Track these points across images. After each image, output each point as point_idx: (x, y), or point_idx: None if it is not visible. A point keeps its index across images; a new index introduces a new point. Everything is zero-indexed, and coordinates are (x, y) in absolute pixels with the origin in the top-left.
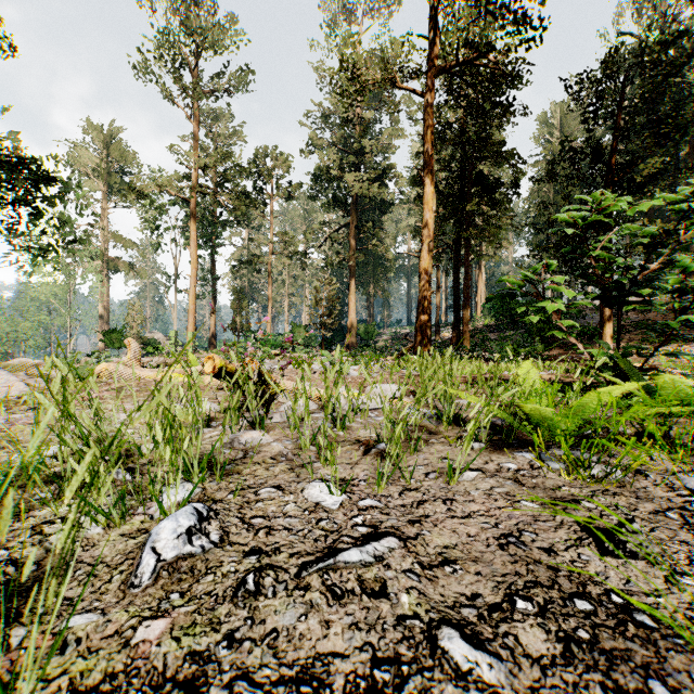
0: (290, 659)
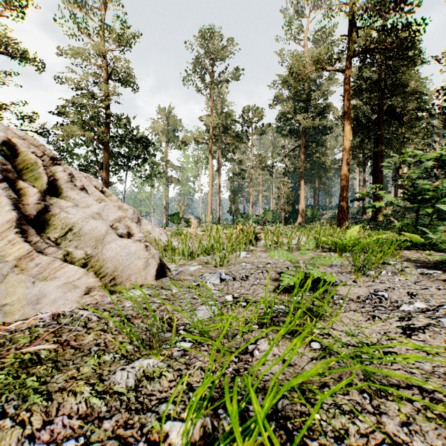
0: (264, 261)
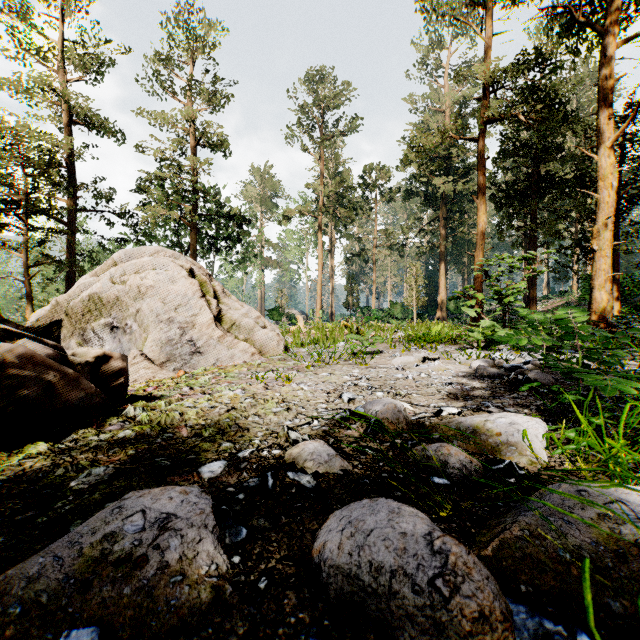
0: None
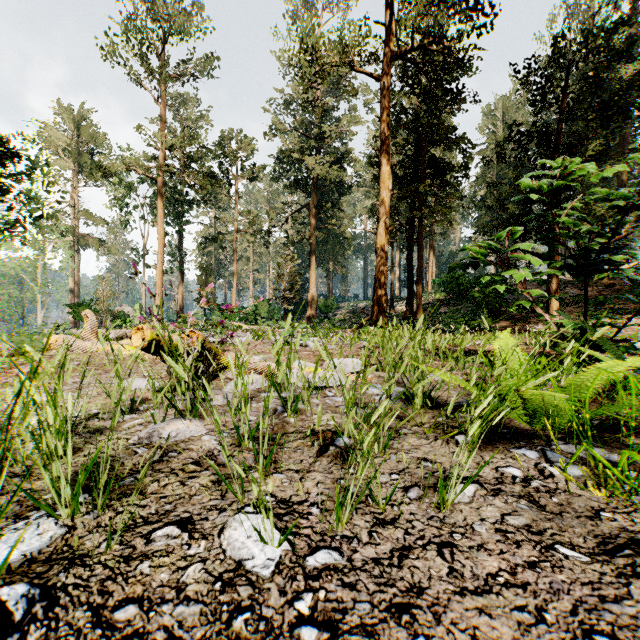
0: None
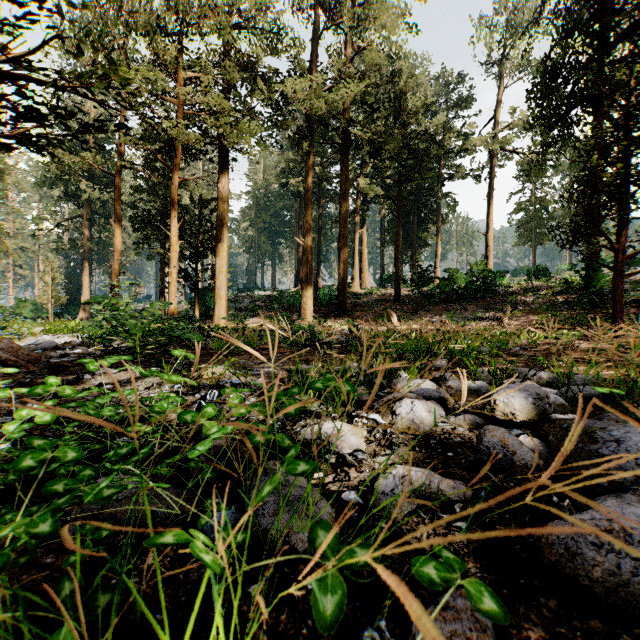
0: None
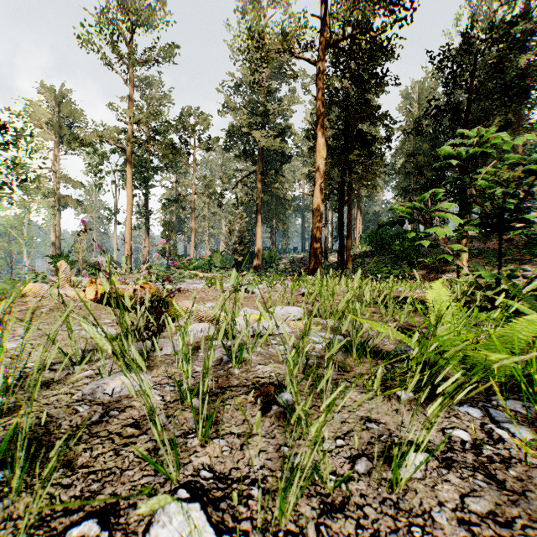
0: None
